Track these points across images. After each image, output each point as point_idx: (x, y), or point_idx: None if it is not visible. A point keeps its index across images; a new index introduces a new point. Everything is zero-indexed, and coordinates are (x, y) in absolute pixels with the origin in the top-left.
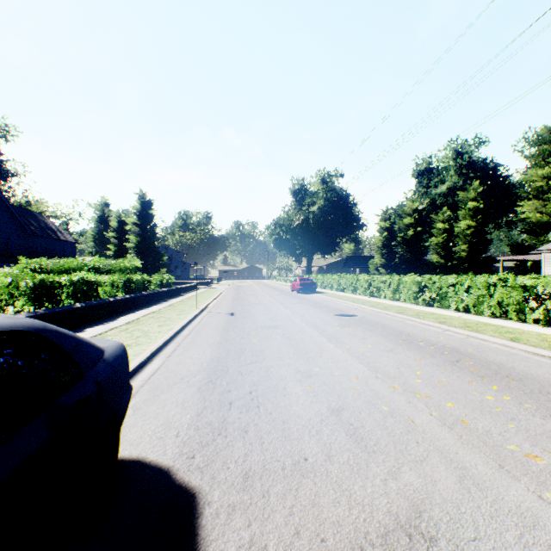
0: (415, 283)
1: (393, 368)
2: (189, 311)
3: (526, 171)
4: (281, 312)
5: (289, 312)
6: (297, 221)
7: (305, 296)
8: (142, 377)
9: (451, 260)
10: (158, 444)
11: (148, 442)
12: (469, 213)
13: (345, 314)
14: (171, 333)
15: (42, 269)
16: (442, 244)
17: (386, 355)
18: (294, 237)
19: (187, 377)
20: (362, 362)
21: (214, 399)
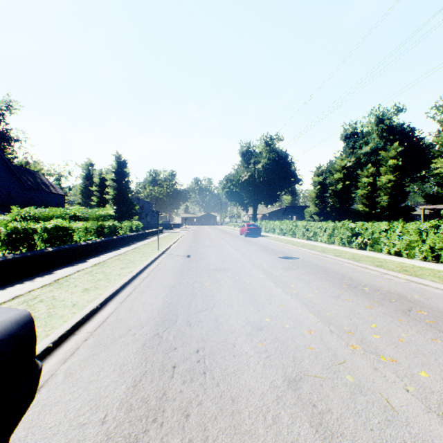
0: (349, 229)
1: (345, 318)
2: (151, 253)
3: (437, 134)
4: (231, 254)
5: (238, 254)
6: (245, 177)
7: (251, 239)
8: (89, 327)
9: (374, 209)
10: (76, 438)
11: (64, 434)
12: (390, 169)
13: (288, 257)
14: (130, 276)
15: (31, 217)
16: (367, 196)
17: (334, 302)
18: (242, 190)
19: (134, 328)
20: (312, 311)
21: (157, 360)
